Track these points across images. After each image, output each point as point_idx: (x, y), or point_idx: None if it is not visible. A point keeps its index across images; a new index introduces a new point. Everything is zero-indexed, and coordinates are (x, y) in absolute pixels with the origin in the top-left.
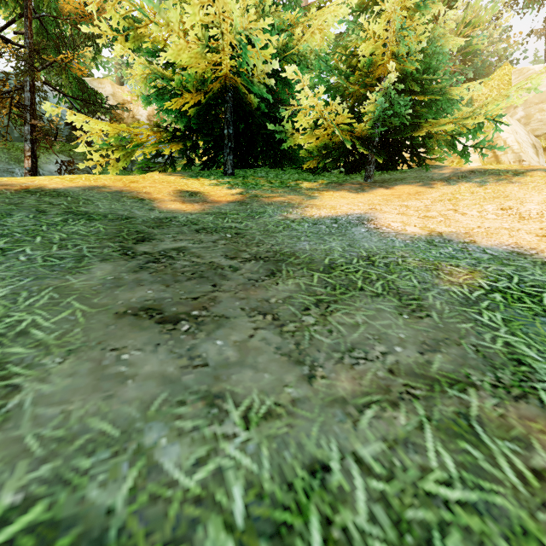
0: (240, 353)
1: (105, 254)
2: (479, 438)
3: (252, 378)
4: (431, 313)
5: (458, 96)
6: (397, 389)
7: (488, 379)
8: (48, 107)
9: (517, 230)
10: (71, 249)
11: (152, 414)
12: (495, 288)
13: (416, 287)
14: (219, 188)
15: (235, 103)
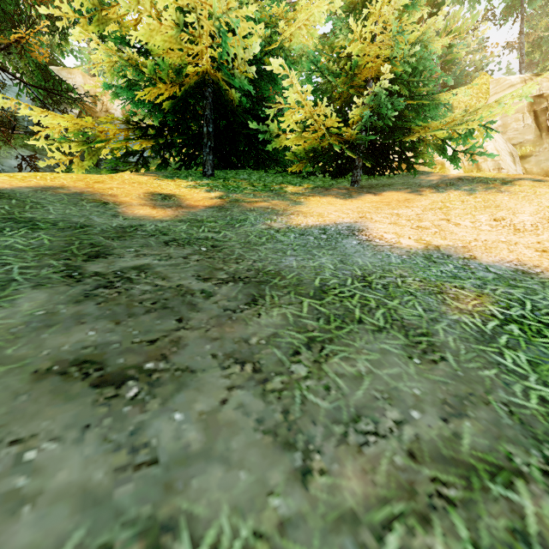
0: (206, 434)
1: (41, 277)
2: None
3: (221, 482)
4: (445, 355)
5: (446, 101)
6: (424, 488)
7: (535, 461)
8: (0, 95)
9: (515, 244)
10: None
11: None
12: (509, 317)
13: (422, 316)
14: (197, 190)
15: (215, 100)
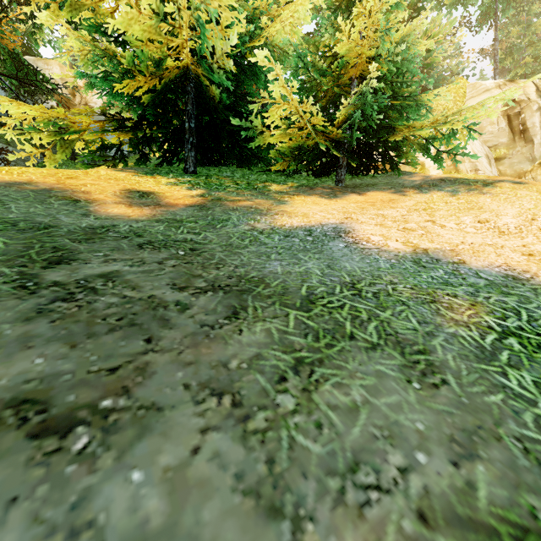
0: (171, 502)
1: None
2: None
3: None
4: (446, 377)
5: (429, 103)
6: None
7: None
8: None
9: (501, 247)
10: None
11: None
12: (506, 330)
13: (418, 330)
14: (178, 188)
15: (197, 95)
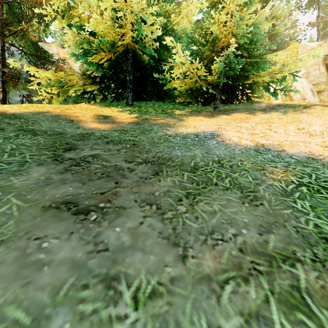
0: (132, 238)
1: (41, 160)
2: (310, 308)
3: (141, 260)
4: (263, 202)
5: (270, 59)
6: (246, 266)
7: (308, 254)
8: (12, 60)
9: (309, 143)
10: (17, 156)
11: (60, 299)
12: (301, 183)
13: (251, 182)
14: (123, 113)
15: (133, 60)
